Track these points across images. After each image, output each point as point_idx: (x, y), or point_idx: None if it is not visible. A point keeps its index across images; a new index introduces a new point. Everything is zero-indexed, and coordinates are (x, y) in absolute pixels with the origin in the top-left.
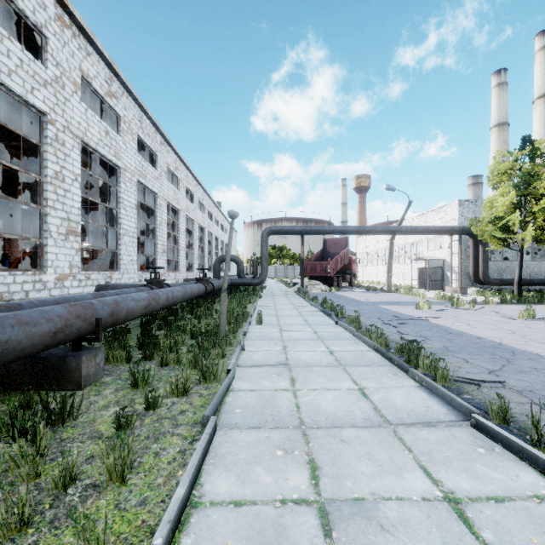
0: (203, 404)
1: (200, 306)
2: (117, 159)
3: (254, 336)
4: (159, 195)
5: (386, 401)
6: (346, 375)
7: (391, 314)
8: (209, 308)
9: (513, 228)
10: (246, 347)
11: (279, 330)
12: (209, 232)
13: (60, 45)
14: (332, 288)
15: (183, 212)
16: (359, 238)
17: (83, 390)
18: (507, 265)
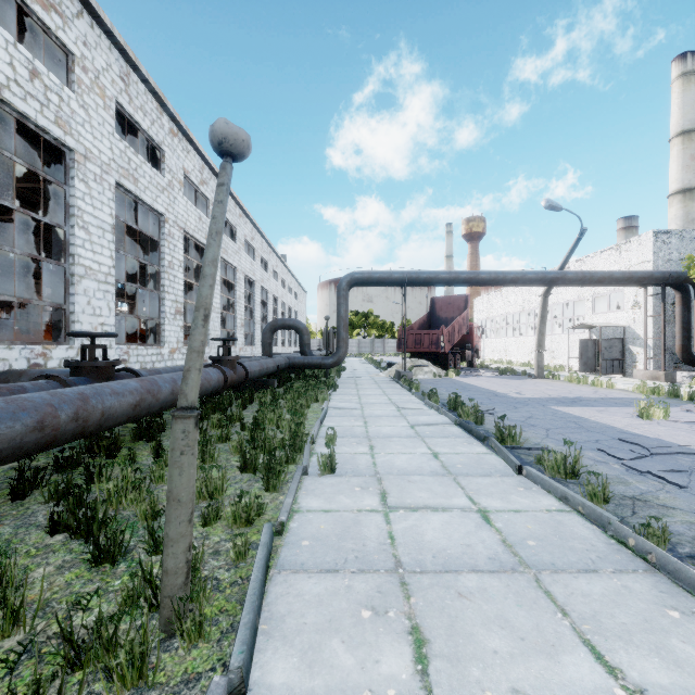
0: None
1: (221, 409)
2: (63, 132)
3: (306, 542)
4: (168, 218)
5: None
6: None
7: (608, 434)
8: (229, 419)
9: None
10: (261, 649)
11: (381, 504)
12: (262, 289)
13: None
14: (449, 371)
15: None
16: (478, 298)
17: None
18: None
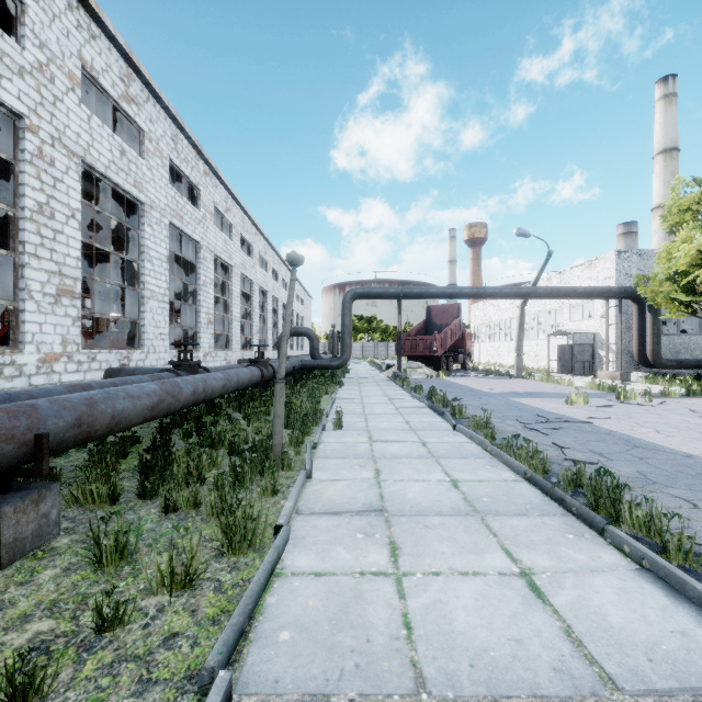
0: (217, 612)
1: (255, 398)
2: (138, 191)
3: (328, 451)
4: (203, 245)
5: (586, 612)
6: (489, 535)
7: (532, 412)
8: (266, 403)
9: (701, 288)
10: (315, 472)
11: (368, 440)
12: (273, 298)
13: (46, 18)
14: (440, 372)
15: (237, 269)
16: (474, 304)
17: (5, 569)
18: (686, 340)
